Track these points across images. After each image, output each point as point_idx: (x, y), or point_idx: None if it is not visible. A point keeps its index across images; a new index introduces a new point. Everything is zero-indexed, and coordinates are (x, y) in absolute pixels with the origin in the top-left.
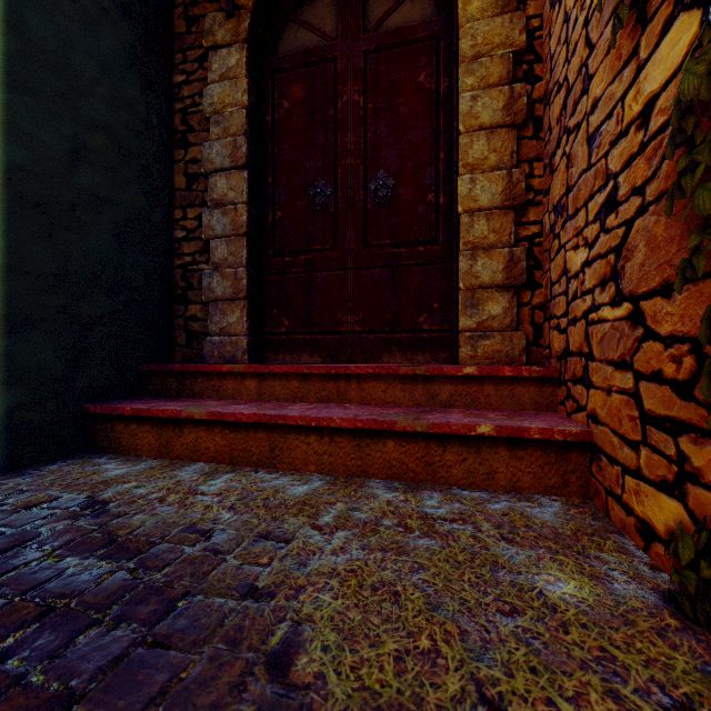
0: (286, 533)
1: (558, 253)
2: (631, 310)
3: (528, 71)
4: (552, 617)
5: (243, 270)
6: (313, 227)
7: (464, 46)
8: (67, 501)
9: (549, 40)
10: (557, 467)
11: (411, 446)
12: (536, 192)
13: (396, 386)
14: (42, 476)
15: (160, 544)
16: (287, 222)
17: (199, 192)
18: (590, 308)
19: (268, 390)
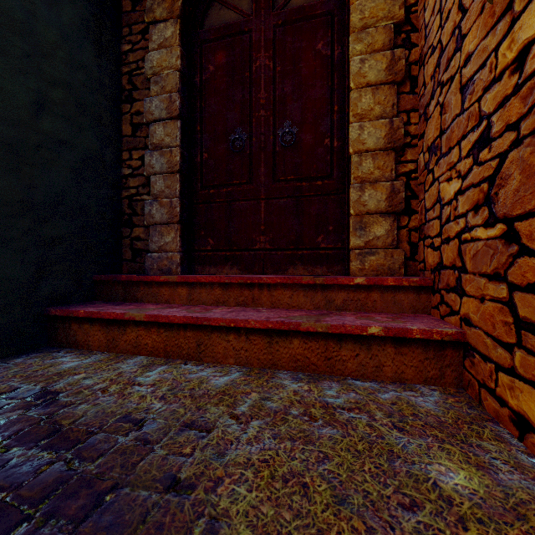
0: (207, 422)
1: (432, 185)
2: (505, 230)
3: (406, 39)
4: (449, 510)
5: (177, 200)
6: (233, 165)
7: (354, 19)
8: (24, 392)
9: (423, 13)
10: (435, 361)
11: (313, 343)
12: (412, 137)
13: (299, 293)
14: (8, 368)
15: (97, 434)
16: (212, 162)
17: (142, 138)
18: (463, 229)
19: (196, 296)
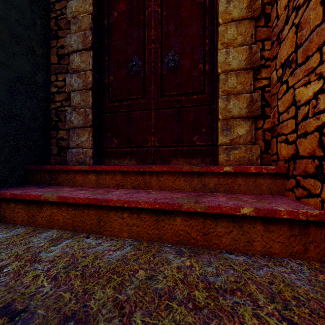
0: (88, 314)
1: (286, 93)
2: None
3: None
4: None
5: (90, 110)
6: (131, 85)
7: None
8: None
9: None
10: (299, 238)
11: (193, 221)
12: (266, 60)
13: (180, 178)
14: None
15: None
16: (116, 82)
17: (65, 65)
18: None
19: (102, 181)
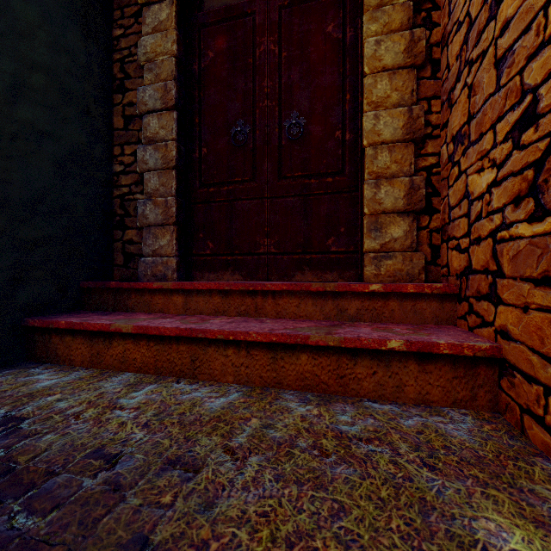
0: (196, 459)
1: (457, 179)
2: None
3: (426, 18)
4: None
5: (173, 199)
6: (235, 161)
7: None
8: None
9: None
10: (465, 381)
11: (323, 359)
12: (433, 127)
13: (307, 301)
14: None
15: (58, 475)
16: (211, 157)
17: (135, 131)
18: (499, 226)
19: (193, 305)
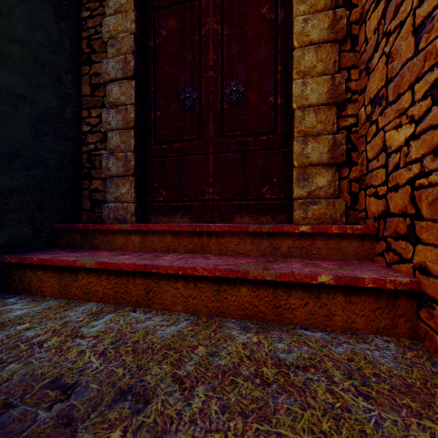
0: (146, 389)
1: (375, 136)
2: None
3: (346, 0)
4: None
5: (132, 154)
6: (184, 122)
7: None
8: None
9: None
10: (387, 311)
11: (261, 291)
12: (352, 92)
13: (246, 240)
14: None
15: (14, 408)
16: (164, 119)
17: (100, 97)
18: (417, 175)
19: (148, 243)
